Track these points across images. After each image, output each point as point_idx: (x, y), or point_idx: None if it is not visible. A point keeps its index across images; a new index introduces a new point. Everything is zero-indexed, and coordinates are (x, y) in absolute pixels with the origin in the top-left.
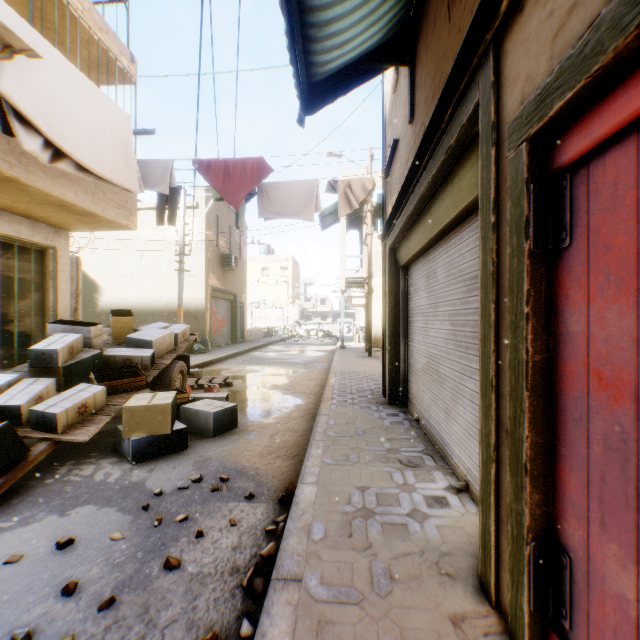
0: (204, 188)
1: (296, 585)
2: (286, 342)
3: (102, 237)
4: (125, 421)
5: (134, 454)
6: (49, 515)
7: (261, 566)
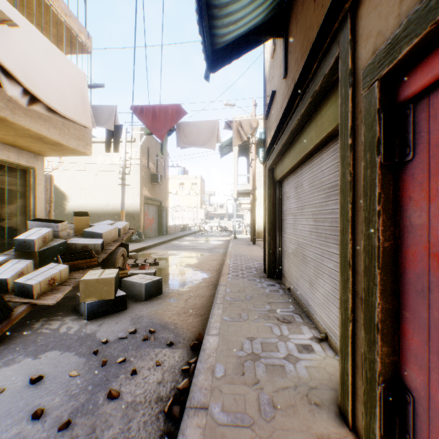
0: (139, 128)
1: (204, 412)
2: (196, 234)
3: (69, 162)
4: (82, 290)
5: (88, 313)
6: (26, 358)
7: (178, 396)
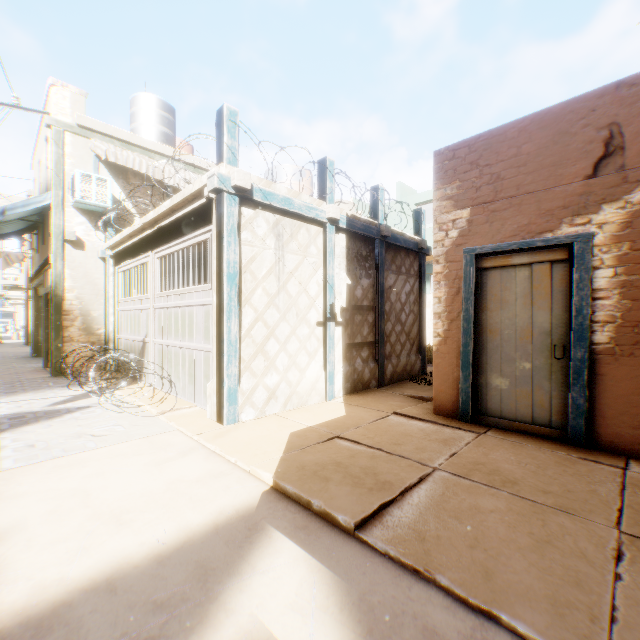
0: None
1: None
2: None
3: None
4: None
5: None
6: None
7: None
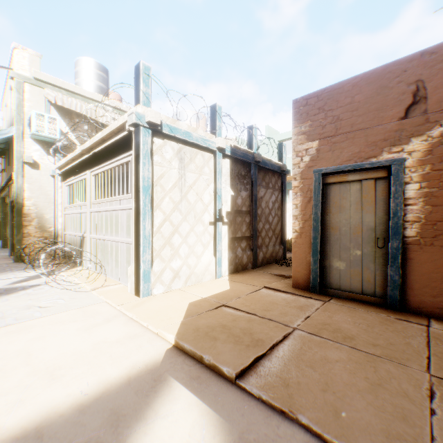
0: None
1: None
2: None
3: None
4: None
5: None
6: None
7: None
